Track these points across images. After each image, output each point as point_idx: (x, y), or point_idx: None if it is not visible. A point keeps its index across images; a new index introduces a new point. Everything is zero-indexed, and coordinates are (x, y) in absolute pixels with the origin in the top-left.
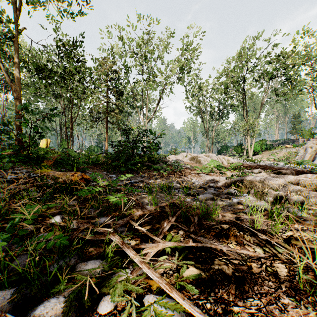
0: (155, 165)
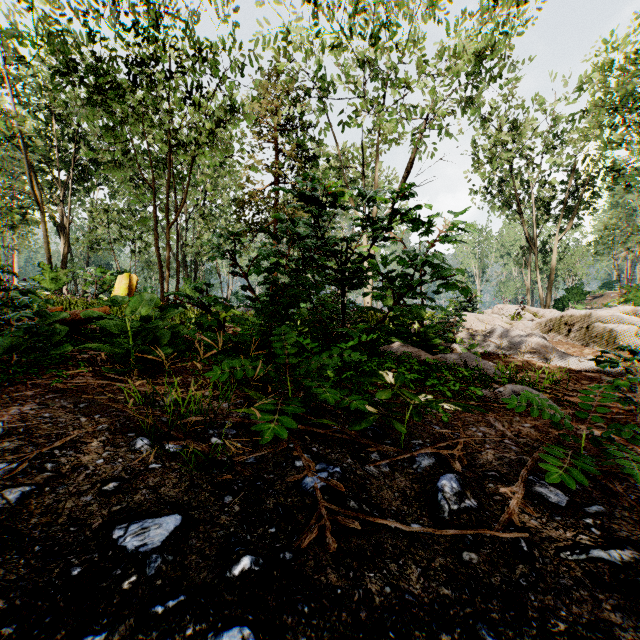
0: (439, 357)
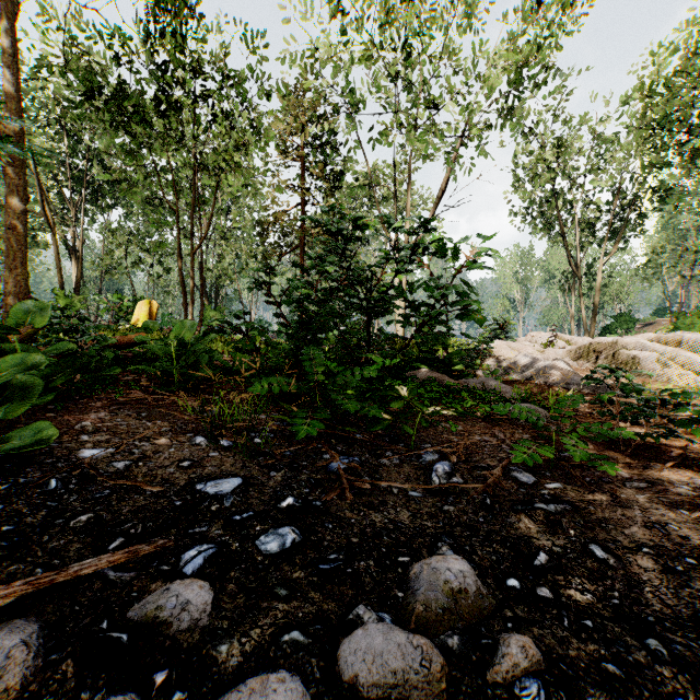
0: (461, 382)
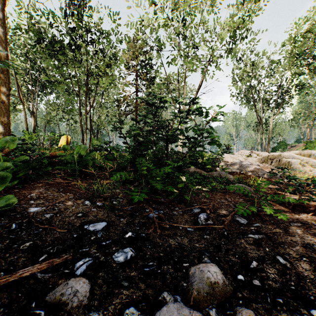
0: (210, 173)
